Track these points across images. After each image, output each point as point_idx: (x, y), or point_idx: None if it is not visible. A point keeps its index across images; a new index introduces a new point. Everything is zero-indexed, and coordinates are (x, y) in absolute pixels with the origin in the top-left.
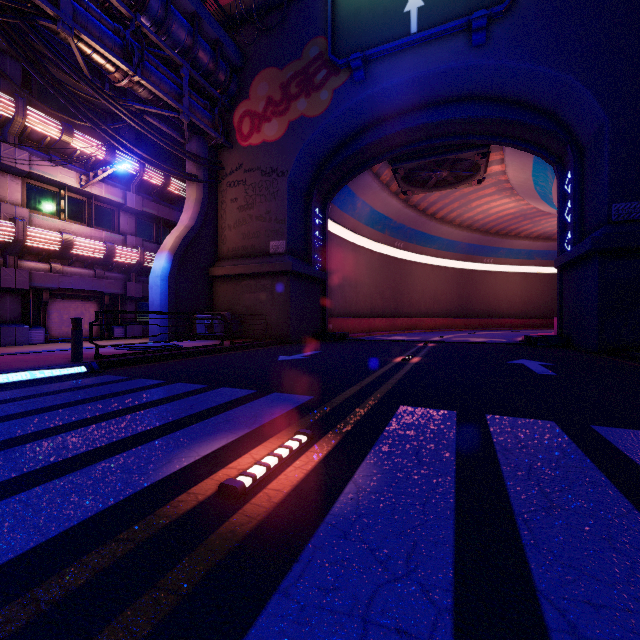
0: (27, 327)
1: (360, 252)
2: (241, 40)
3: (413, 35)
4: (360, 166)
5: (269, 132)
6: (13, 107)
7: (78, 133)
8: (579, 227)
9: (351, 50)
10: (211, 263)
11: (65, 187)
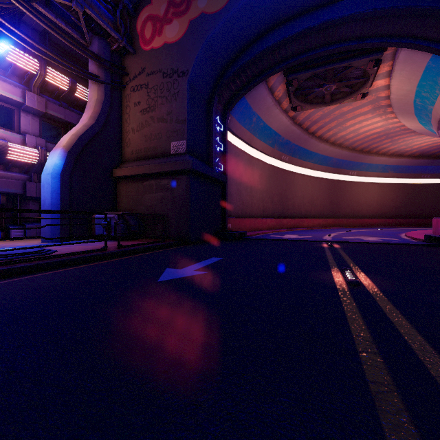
0: None
1: (254, 162)
2: None
3: None
4: (258, 76)
5: (170, 33)
6: None
7: None
8: None
9: None
10: (115, 165)
11: None
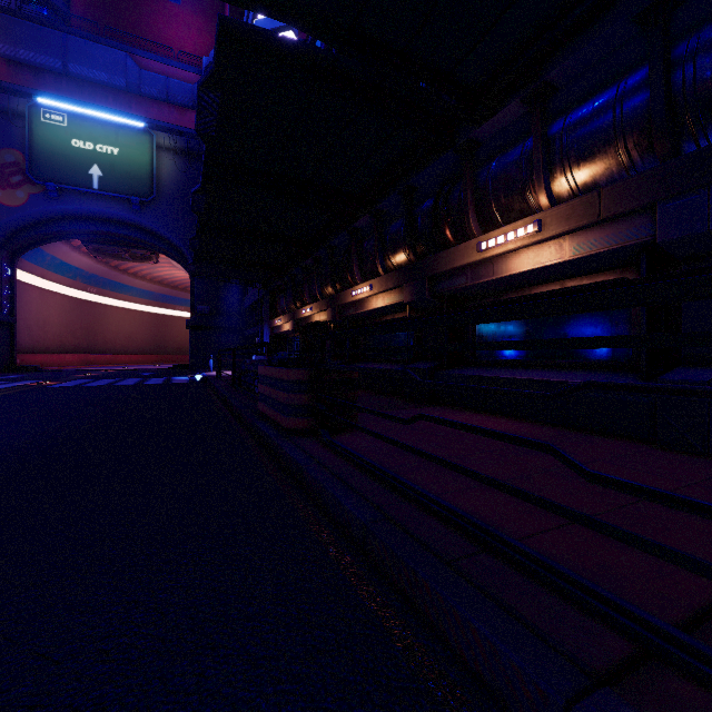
0: None
1: (49, 295)
2: None
3: (95, 191)
4: (52, 238)
5: None
6: None
7: None
8: (194, 310)
9: (47, 178)
10: None
11: None
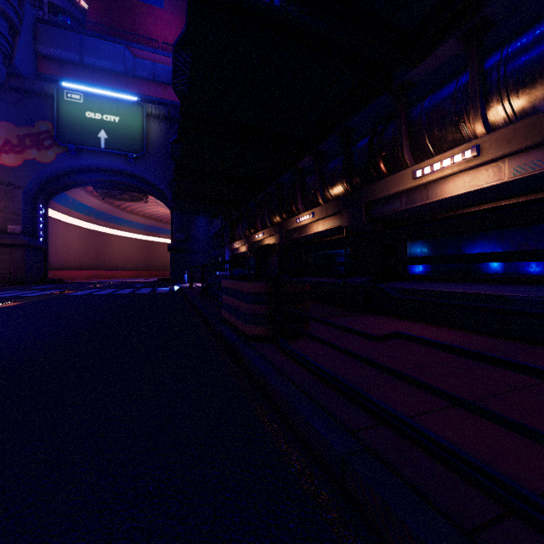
0: None
1: (71, 228)
2: None
3: (102, 149)
4: (73, 185)
5: (7, 160)
6: None
7: None
8: (173, 237)
9: (69, 141)
10: None
11: None
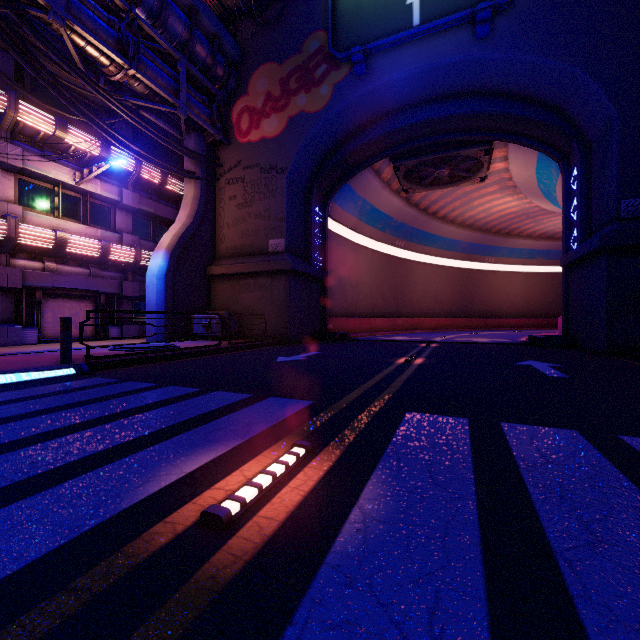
0: (19, 327)
1: (361, 251)
2: (240, 35)
3: (415, 28)
4: (361, 163)
5: (268, 128)
6: (5, 101)
7: (72, 128)
8: (586, 225)
9: (352, 44)
10: (209, 262)
11: (59, 184)
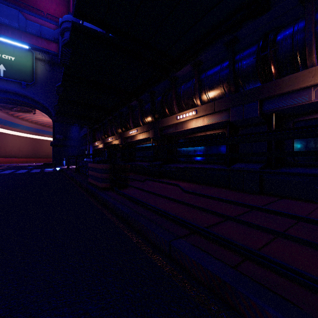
0: None
1: None
2: None
3: (2, 77)
4: None
5: None
6: None
7: None
8: (54, 137)
9: None
10: None
11: None
